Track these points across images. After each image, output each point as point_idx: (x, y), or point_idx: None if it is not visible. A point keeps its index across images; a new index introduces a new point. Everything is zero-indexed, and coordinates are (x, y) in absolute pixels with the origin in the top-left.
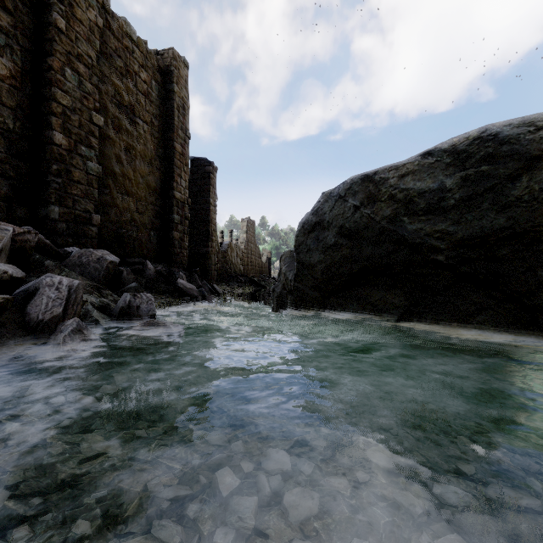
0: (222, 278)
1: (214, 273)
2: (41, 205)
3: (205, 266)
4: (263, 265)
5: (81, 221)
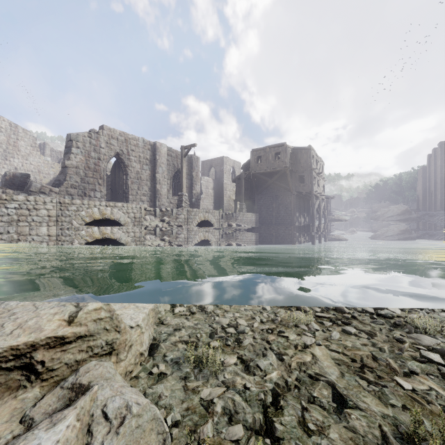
0: None
1: None
2: None
3: None
4: None
5: None
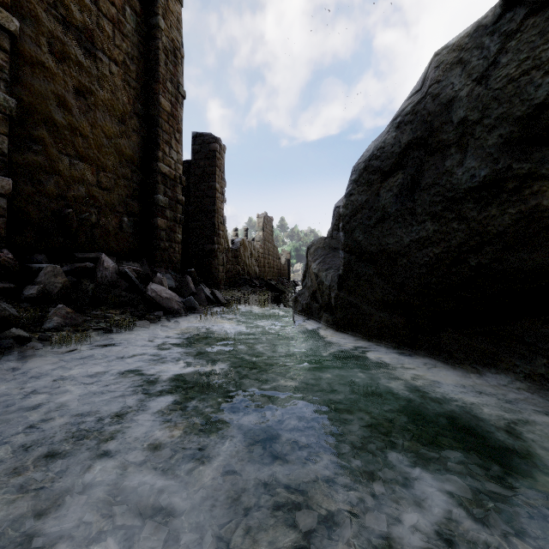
0: (233, 282)
1: (221, 275)
2: None
3: (210, 267)
4: (282, 267)
5: None
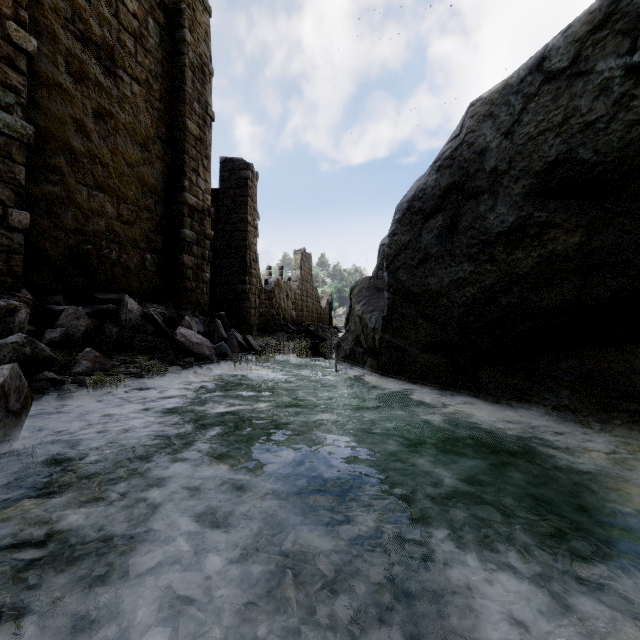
0: (267, 327)
1: (254, 320)
2: None
3: (241, 310)
4: (322, 312)
5: None
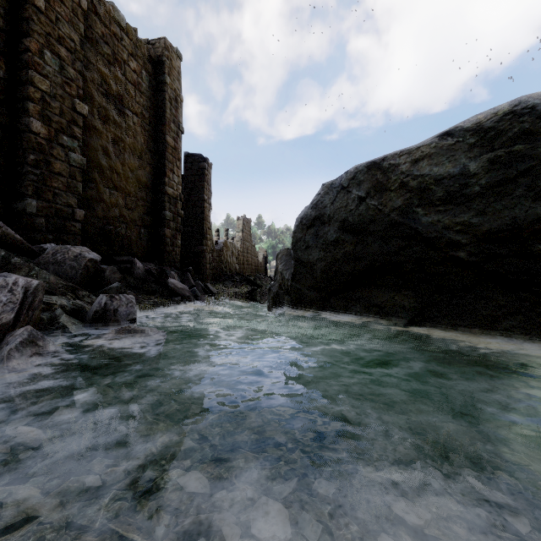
0: (217, 277)
1: (208, 272)
2: (16, 198)
3: (200, 265)
4: (259, 264)
5: (62, 216)
